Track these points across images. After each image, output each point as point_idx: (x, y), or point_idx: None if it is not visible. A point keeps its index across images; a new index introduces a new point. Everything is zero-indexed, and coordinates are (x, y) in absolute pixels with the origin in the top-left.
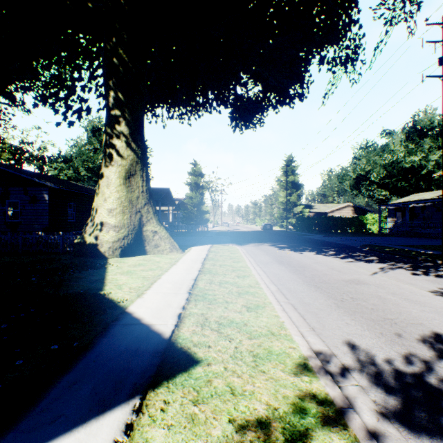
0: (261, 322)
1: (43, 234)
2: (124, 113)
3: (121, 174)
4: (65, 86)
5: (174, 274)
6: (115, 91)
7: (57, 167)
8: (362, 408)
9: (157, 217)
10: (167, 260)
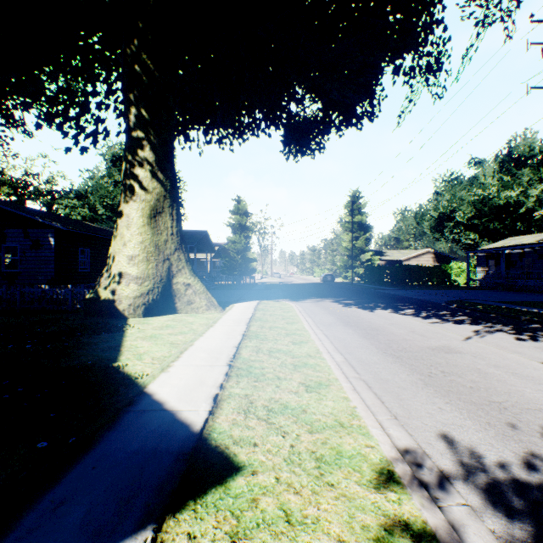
0: (326, 407)
1: (47, 288)
2: (148, 134)
3: (145, 212)
4: (76, 102)
5: (210, 339)
6: (137, 106)
7: (68, 205)
8: None
9: (190, 265)
10: (202, 321)
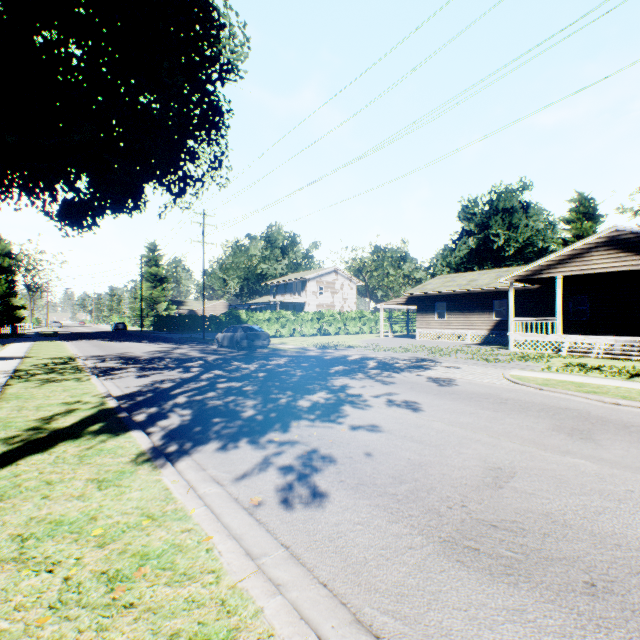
0: (64, 353)
1: None
2: None
3: None
4: None
5: (9, 351)
6: None
7: None
8: (83, 357)
9: None
10: None
